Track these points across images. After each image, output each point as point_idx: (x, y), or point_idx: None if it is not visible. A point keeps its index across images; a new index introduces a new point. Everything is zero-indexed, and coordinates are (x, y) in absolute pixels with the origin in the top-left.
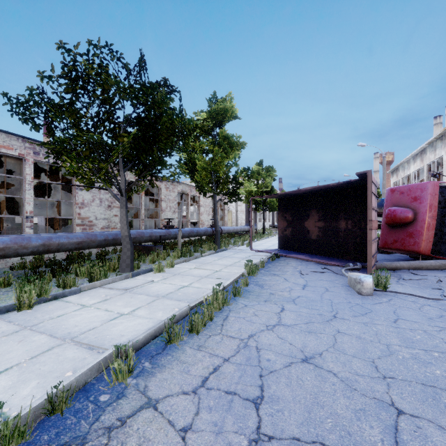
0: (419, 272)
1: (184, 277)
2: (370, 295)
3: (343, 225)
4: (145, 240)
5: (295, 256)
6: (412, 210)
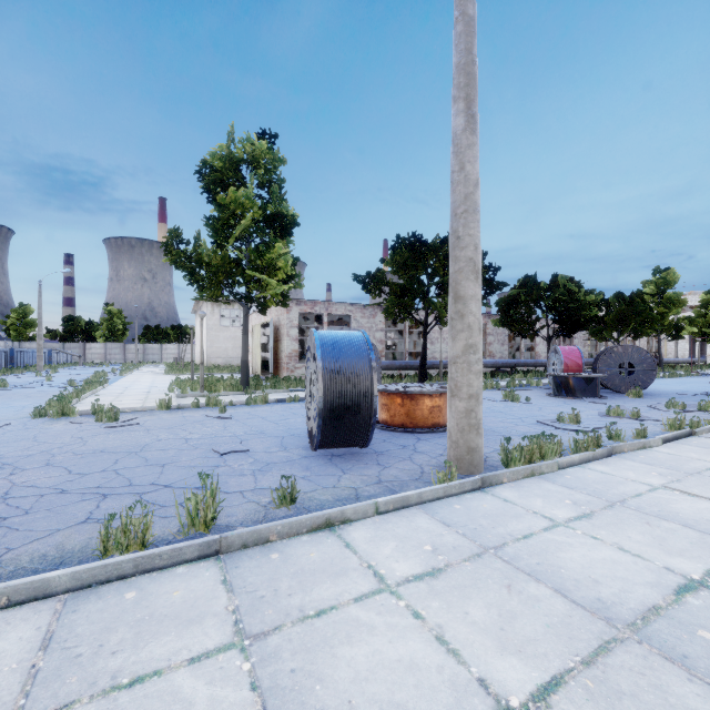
0: None
1: None
2: None
3: None
4: None
5: None
6: None
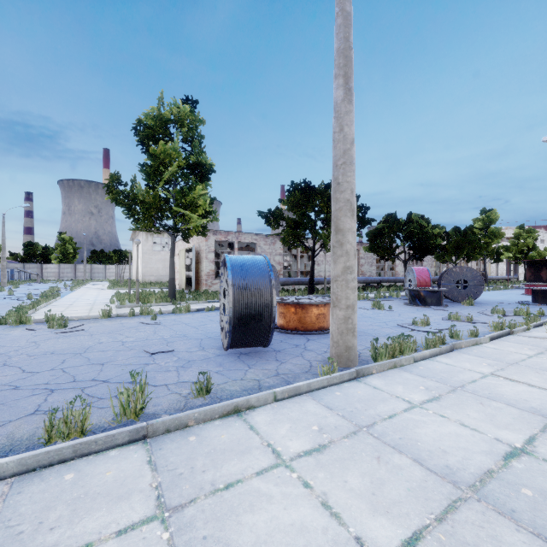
0: None
1: None
2: None
3: None
4: None
5: None
6: None
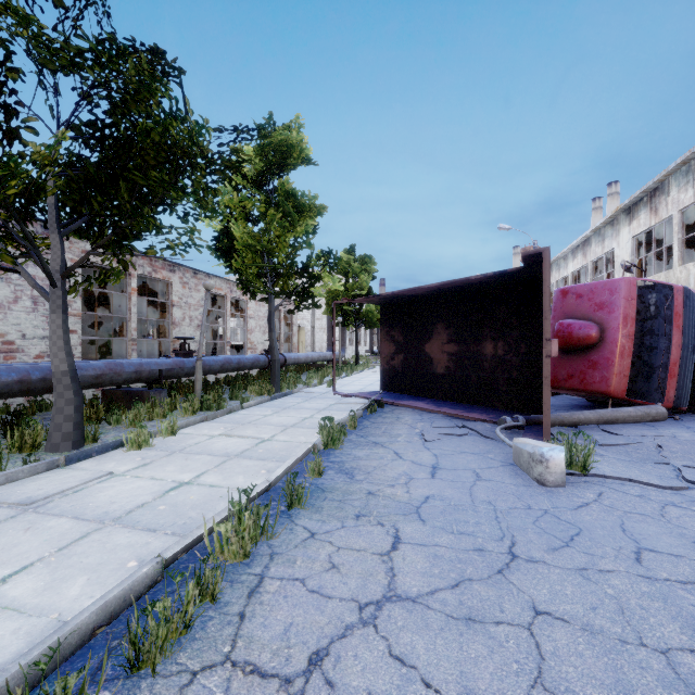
0: (616, 429)
1: (190, 459)
2: (561, 485)
3: (489, 349)
4: (127, 379)
5: (410, 404)
6: (596, 324)
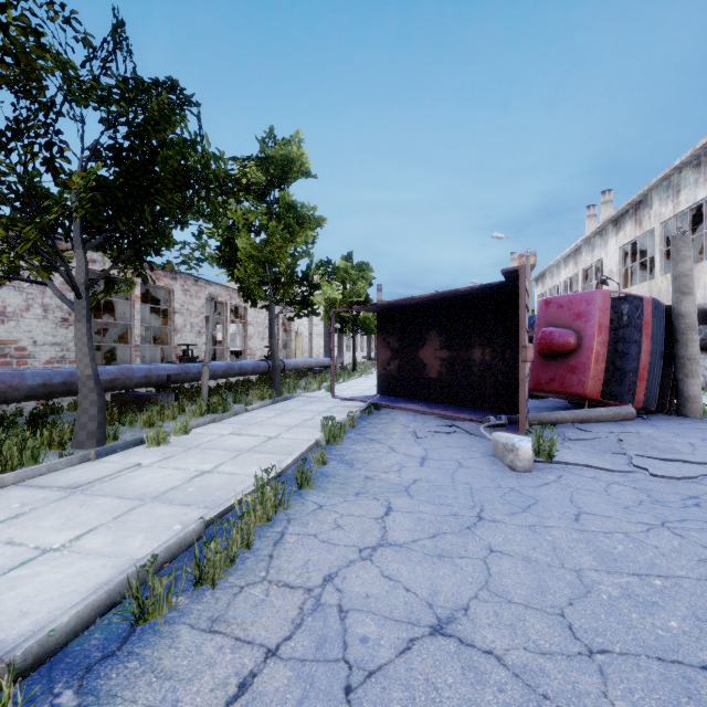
0: (588, 427)
1: (206, 453)
2: (529, 470)
3: (478, 355)
4: (137, 383)
5: (404, 407)
6: (575, 332)
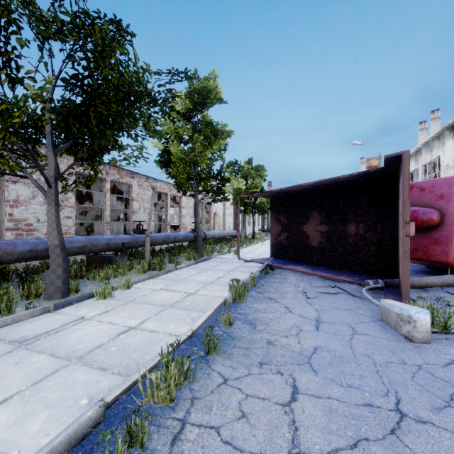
0: None
1: (138, 308)
2: (427, 342)
3: (352, 229)
4: (101, 249)
5: (293, 268)
6: (437, 210)
